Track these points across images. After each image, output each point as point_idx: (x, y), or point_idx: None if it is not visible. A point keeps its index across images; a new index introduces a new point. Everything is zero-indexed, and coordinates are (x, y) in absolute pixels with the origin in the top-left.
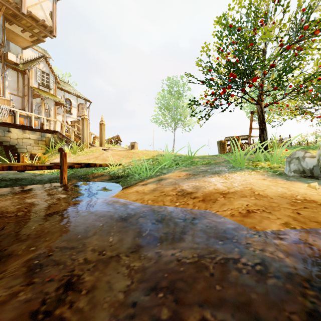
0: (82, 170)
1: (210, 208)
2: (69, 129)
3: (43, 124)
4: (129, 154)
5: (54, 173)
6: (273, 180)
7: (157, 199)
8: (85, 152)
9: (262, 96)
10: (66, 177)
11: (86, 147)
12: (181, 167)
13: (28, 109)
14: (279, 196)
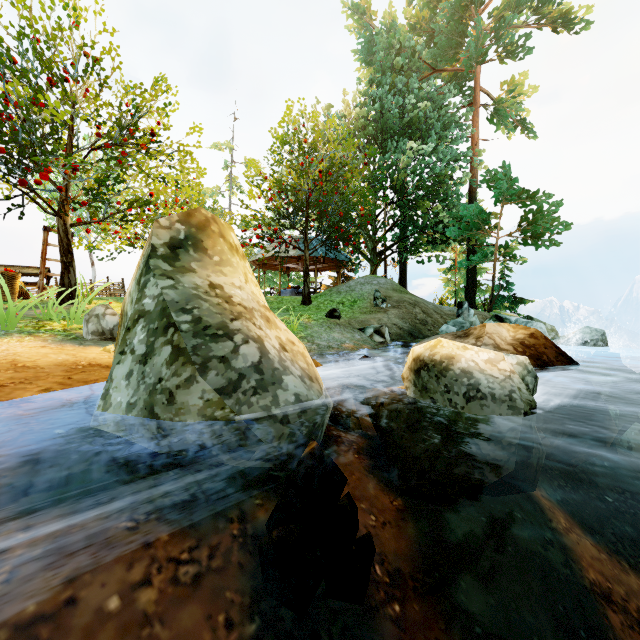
0: None
1: None
2: None
3: None
4: None
5: None
6: (59, 347)
7: None
8: None
9: (67, 204)
10: None
11: None
12: None
13: None
14: (56, 365)
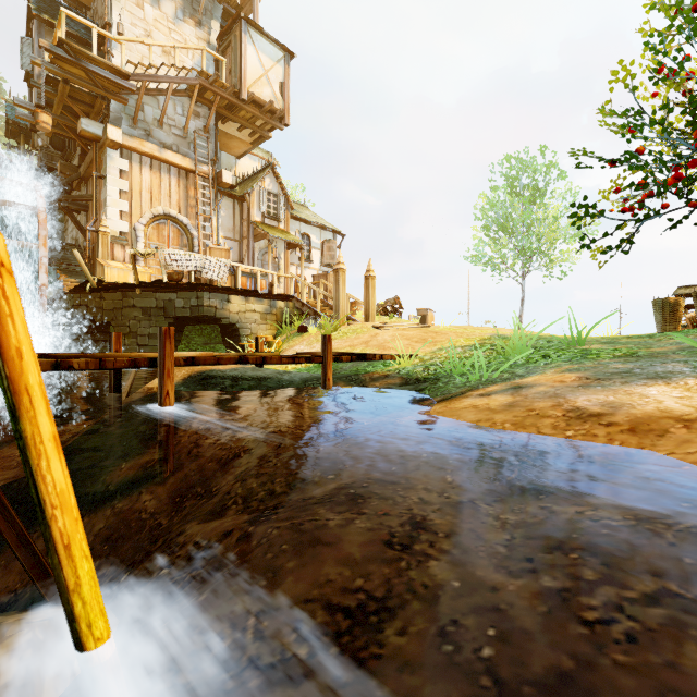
0: (346, 366)
1: (652, 447)
2: (310, 290)
3: (272, 284)
4: (427, 336)
5: (302, 370)
6: None
7: (522, 422)
8: (342, 332)
9: None
10: (332, 377)
11: (344, 323)
12: (560, 364)
13: (249, 260)
14: None
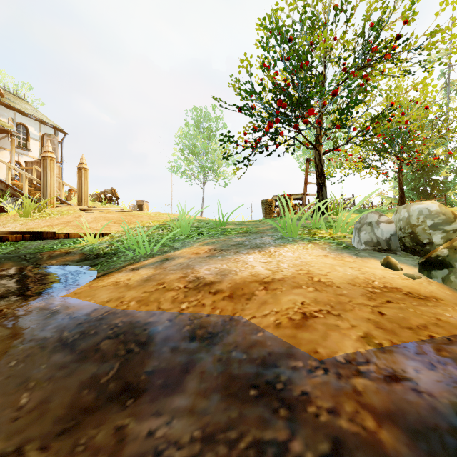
0: (33, 244)
1: (242, 312)
2: (22, 174)
3: None
4: (126, 218)
5: None
6: (339, 257)
7: (148, 298)
8: (46, 213)
9: (320, 138)
10: None
11: (48, 205)
12: (205, 238)
13: None
14: (349, 283)
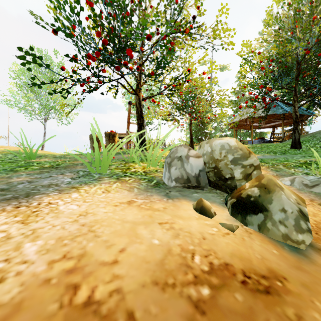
0: None
1: None
2: None
3: None
4: None
5: None
6: (146, 203)
7: None
8: None
9: (140, 86)
10: None
11: None
12: None
13: None
14: (155, 281)
